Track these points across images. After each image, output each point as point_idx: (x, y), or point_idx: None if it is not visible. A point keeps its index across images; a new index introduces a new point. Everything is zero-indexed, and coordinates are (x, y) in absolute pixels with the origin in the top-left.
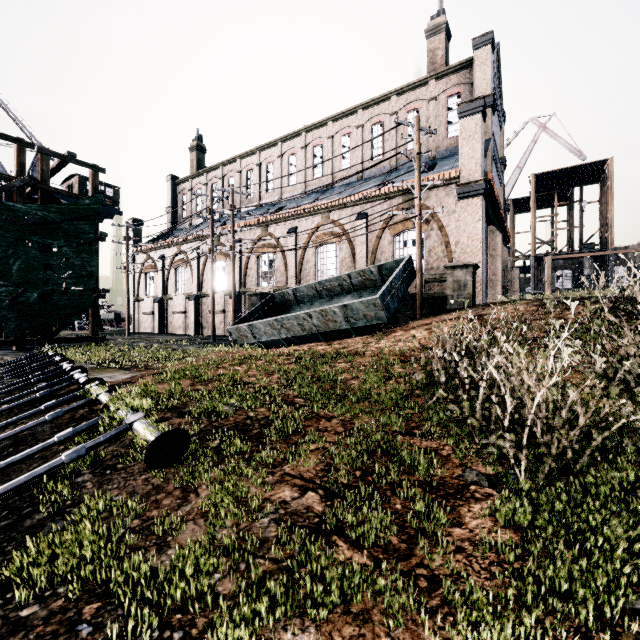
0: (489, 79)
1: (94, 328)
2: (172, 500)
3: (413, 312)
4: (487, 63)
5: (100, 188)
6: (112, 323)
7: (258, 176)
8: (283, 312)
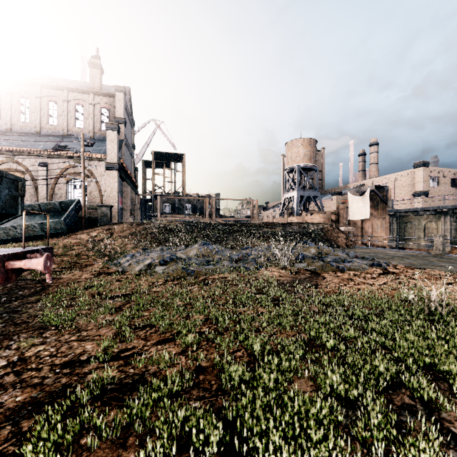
0: (123, 110)
1: None
2: None
3: (80, 226)
4: (122, 101)
5: None
6: None
7: None
8: None
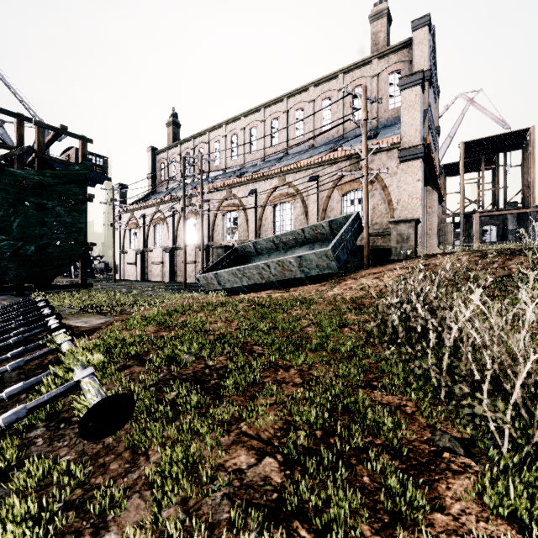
0: (426, 56)
1: (83, 276)
2: (120, 464)
3: (360, 262)
4: (425, 42)
5: (92, 158)
6: (103, 272)
7: (224, 146)
8: (245, 262)
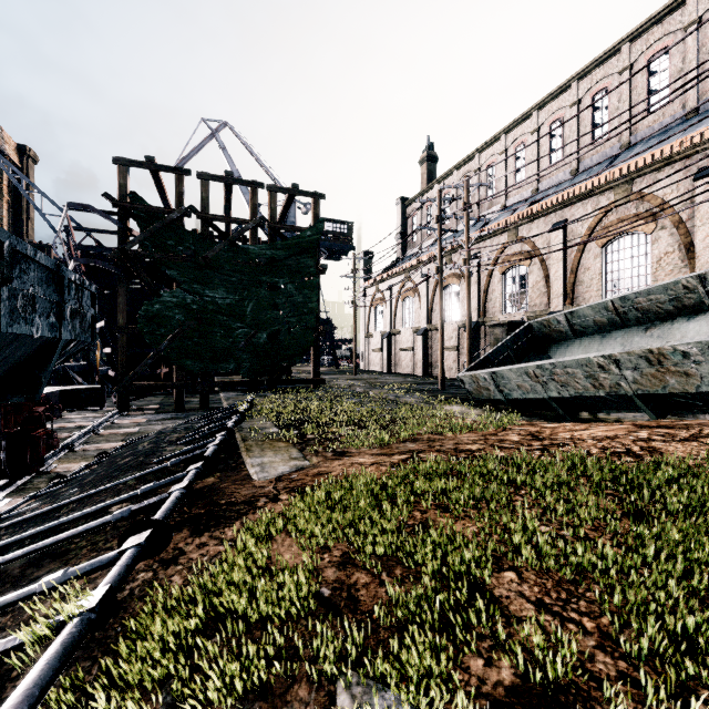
0: None
1: (315, 369)
2: None
3: None
4: None
5: (336, 227)
6: (348, 360)
7: (502, 168)
8: (547, 350)
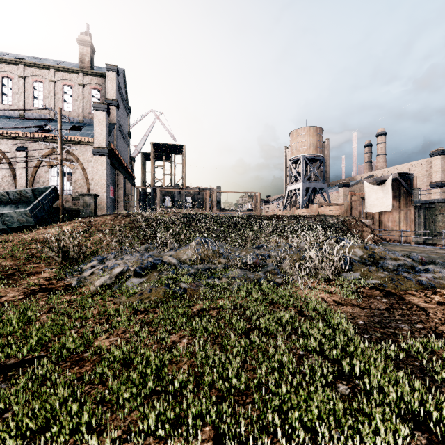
0: (115, 91)
1: None
2: None
3: (59, 218)
4: (114, 81)
5: None
6: None
7: None
8: None
